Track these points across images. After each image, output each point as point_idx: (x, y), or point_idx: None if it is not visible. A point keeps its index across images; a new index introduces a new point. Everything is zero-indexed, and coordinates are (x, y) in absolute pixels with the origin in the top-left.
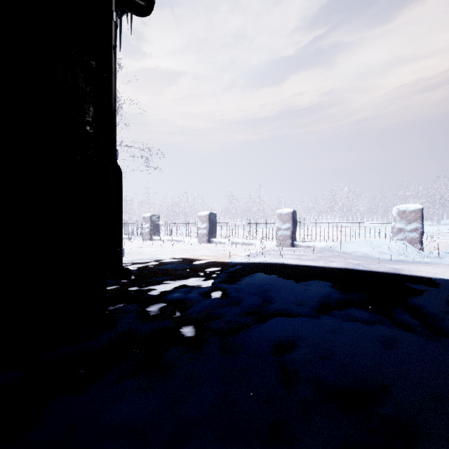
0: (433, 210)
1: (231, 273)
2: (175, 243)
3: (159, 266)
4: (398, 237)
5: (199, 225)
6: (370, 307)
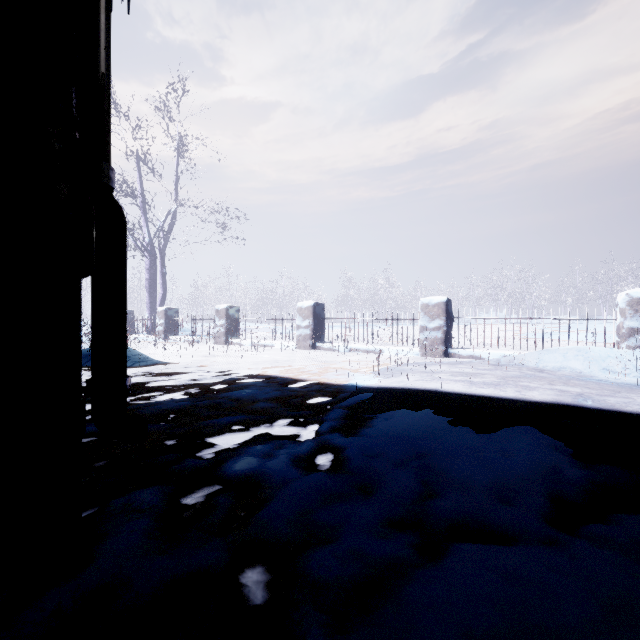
0: None
1: (350, 410)
2: (262, 349)
3: (228, 394)
4: (630, 343)
5: (299, 322)
6: None
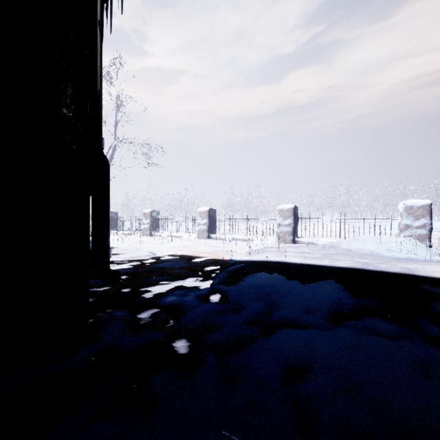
0: (434, 206)
1: (231, 273)
2: (174, 238)
3: (156, 265)
4: (405, 234)
5: (199, 221)
6: (389, 316)
